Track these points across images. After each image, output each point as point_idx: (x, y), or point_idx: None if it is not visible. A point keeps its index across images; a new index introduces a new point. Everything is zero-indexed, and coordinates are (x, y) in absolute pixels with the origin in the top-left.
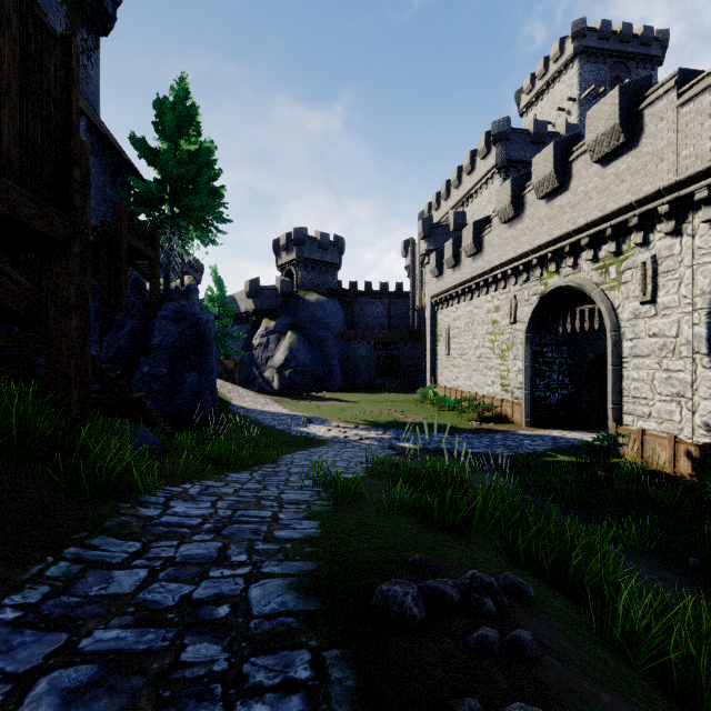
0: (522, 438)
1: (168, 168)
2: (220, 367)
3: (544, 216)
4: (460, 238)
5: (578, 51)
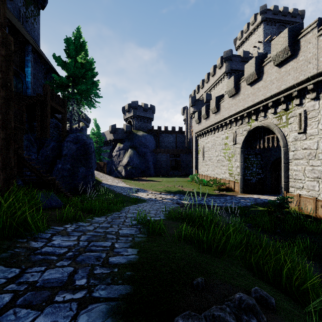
0: (240, 198)
1: (71, 70)
2: (97, 165)
3: (250, 92)
4: (209, 105)
5: (263, 20)
